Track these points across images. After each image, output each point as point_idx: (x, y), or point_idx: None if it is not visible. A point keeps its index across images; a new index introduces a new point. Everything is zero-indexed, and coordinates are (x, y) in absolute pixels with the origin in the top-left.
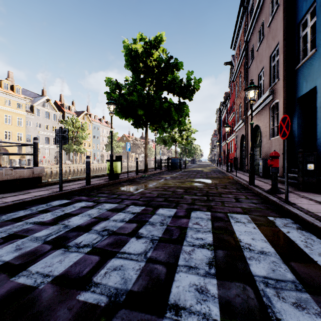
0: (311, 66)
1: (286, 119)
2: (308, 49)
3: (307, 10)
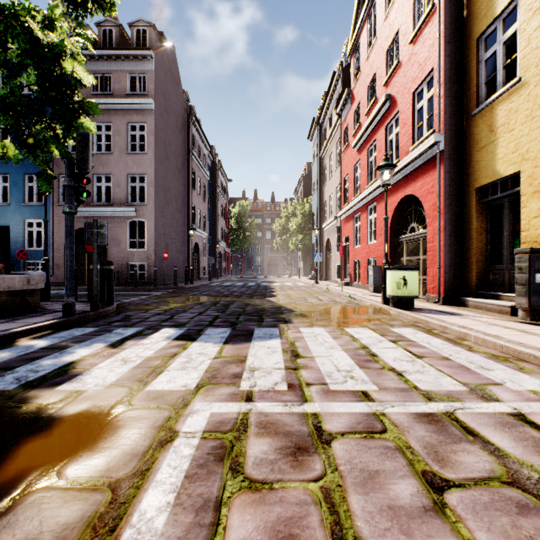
0: (6, 212)
1: (24, 251)
2: (1, 198)
3: (1, 174)
